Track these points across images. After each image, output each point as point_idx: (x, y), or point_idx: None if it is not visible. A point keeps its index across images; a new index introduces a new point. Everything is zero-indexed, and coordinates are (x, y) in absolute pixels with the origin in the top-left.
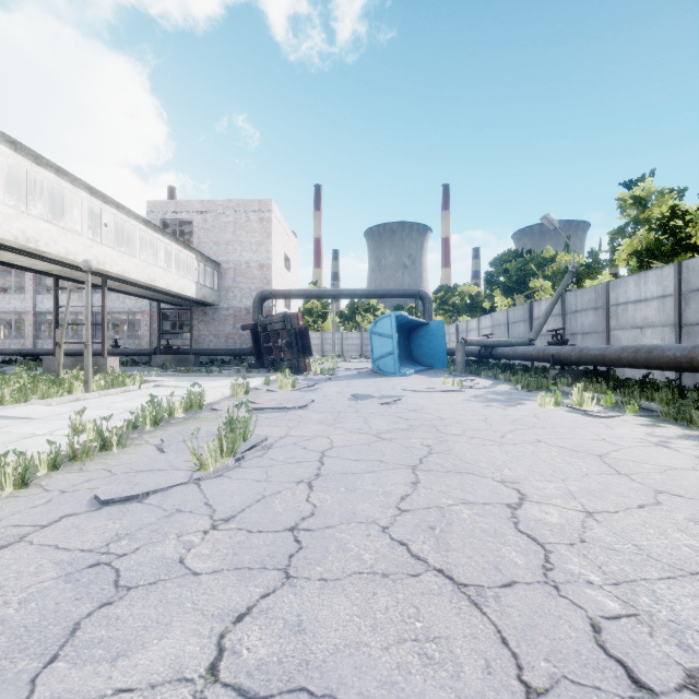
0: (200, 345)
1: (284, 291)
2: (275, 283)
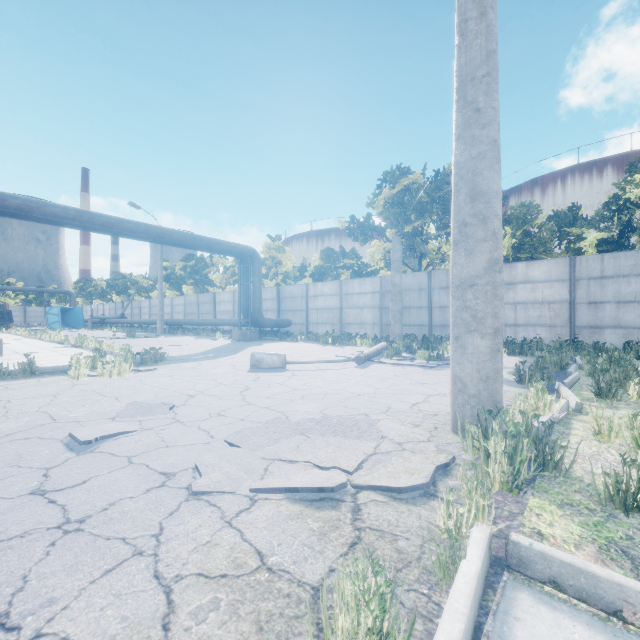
0: None
1: None
2: None
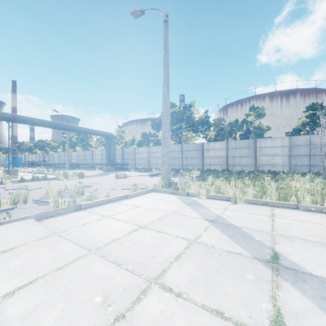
0: None
1: None
2: None
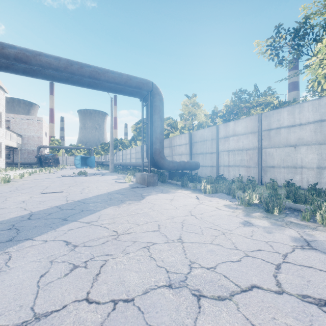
0: (13, 161)
1: (48, 146)
2: (43, 142)
